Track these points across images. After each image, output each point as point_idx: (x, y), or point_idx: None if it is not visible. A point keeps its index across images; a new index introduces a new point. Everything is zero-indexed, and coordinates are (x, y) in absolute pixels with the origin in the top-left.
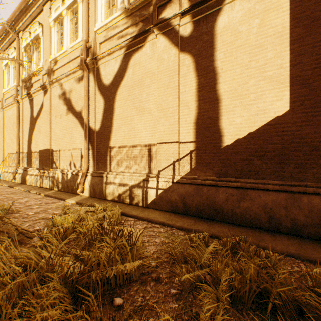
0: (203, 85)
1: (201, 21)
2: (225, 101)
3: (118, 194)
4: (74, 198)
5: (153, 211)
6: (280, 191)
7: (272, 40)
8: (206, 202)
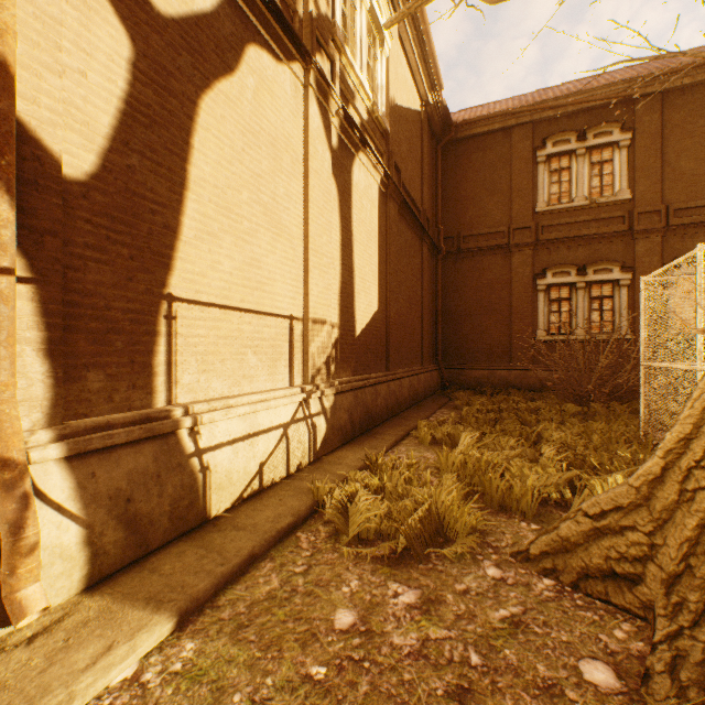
0: (345, 243)
1: (344, 146)
2: (357, 279)
3: (258, 467)
4: (63, 663)
5: (338, 456)
6: (385, 382)
7: (374, 236)
8: (365, 410)
